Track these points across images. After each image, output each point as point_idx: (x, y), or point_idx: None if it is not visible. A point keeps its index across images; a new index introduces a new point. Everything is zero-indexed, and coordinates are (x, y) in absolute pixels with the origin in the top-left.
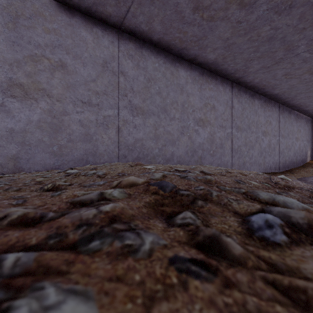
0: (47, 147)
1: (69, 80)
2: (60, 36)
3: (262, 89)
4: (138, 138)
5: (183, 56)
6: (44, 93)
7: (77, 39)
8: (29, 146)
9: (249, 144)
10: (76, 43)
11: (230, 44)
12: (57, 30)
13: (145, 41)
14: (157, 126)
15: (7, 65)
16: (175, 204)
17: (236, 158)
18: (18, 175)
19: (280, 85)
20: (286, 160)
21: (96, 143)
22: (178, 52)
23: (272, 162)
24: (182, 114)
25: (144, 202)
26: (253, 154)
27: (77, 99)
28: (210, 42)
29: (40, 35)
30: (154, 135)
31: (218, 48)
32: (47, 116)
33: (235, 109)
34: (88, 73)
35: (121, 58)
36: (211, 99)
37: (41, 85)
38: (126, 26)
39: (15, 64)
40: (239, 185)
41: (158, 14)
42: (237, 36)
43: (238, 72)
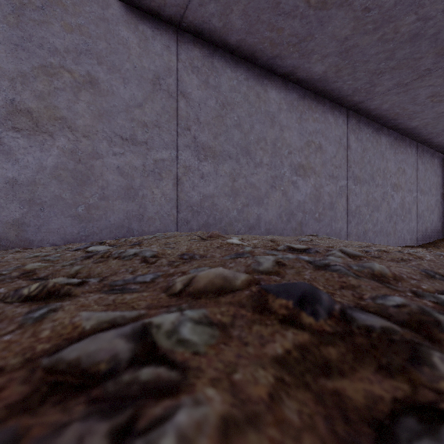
0: (69, 207)
1: (102, 104)
2: (89, 37)
3: (393, 120)
4: (207, 194)
5: (275, 70)
6: (63, 124)
7: (113, 41)
8: (40, 206)
9: (373, 203)
10: (113, 47)
11: (349, 47)
12: (84, 27)
13: (217, 45)
14: (236, 176)
15: (6, 81)
16: (363, 364)
17: (353, 225)
18: (3, 256)
19: (421, 114)
20: (428, 227)
21: (143, 202)
22: (268, 62)
23: (407, 230)
24: (272, 157)
25: (271, 360)
26: (379, 218)
27: (113, 133)
28: (317, 45)
29: (57, 35)
30: (231, 189)
31: (330, 55)
32: (69, 160)
33: (352, 151)
34: (131, 93)
35: (180, 71)
36: (316, 134)
37: (60, 112)
38: (189, 22)
39: (20, 80)
40: (441, 284)
41: (239, 0)
42: (361, 33)
43: (359, 93)
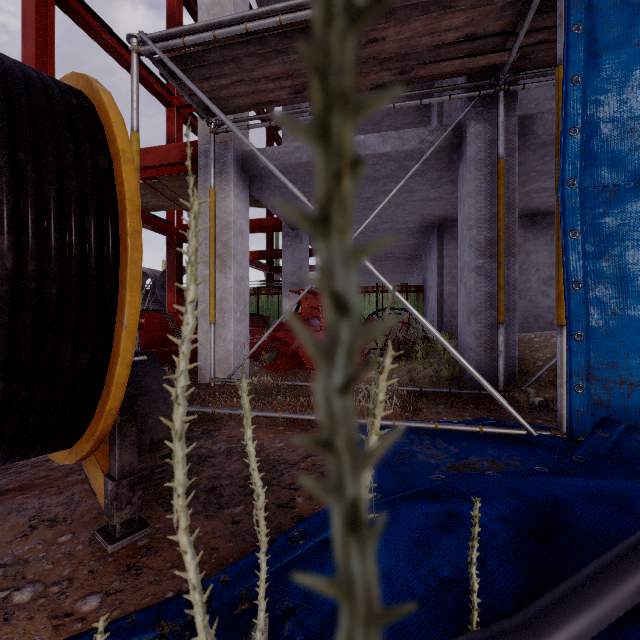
0: None
1: None
2: None
3: None
4: None
5: None
6: None
7: None
8: None
9: None
10: None
11: None
12: None
13: None
14: None
15: (547, 268)
16: None
17: None
18: None
19: None
20: None
21: None
22: None
23: None
24: None
25: None
26: None
27: None
28: None
29: None
30: None
31: None
32: None
33: None
34: None
35: None
36: None
37: None
38: None
39: (551, 266)
40: None
41: None
42: None
43: None
